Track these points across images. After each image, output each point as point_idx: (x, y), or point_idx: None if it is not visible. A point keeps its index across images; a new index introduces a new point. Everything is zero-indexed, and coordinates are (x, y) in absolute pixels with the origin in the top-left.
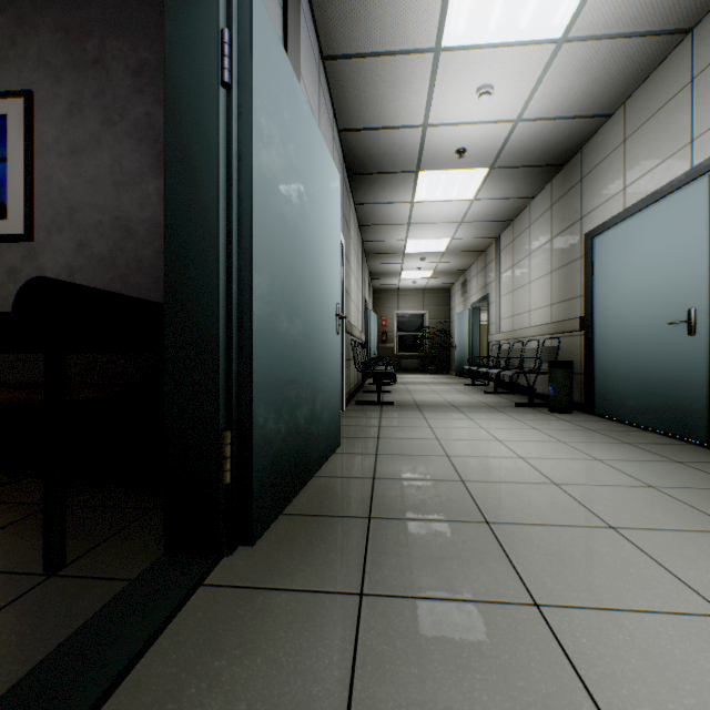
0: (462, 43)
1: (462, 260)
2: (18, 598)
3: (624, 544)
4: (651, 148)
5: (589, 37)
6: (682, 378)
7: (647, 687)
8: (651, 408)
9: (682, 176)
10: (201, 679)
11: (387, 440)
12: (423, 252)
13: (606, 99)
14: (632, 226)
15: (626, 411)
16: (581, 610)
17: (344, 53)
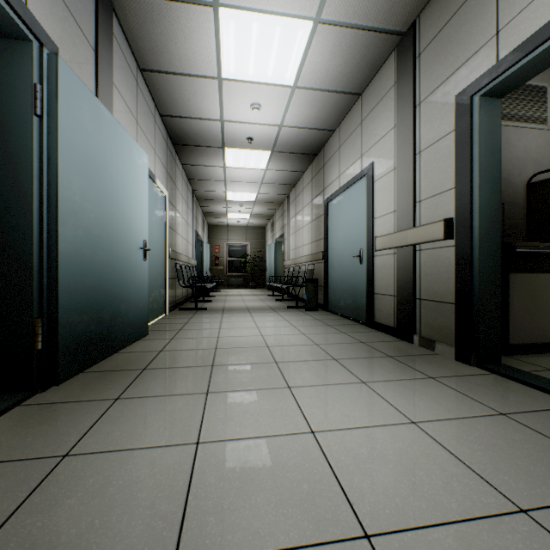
0: (235, 78)
1: (268, 208)
2: None
3: (274, 368)
4: (349, 155)
5: (309, 88)
6: (358, 288)
7: (230, 410)
8: (348, 305)
9: (358, 175)
10: (9, 435)
11: (185, 331)
12: (240, 201)
13: (329, 121)
14: (342, 199)
15: (340, 307)
16: (227, 392)
17: (156, 69)
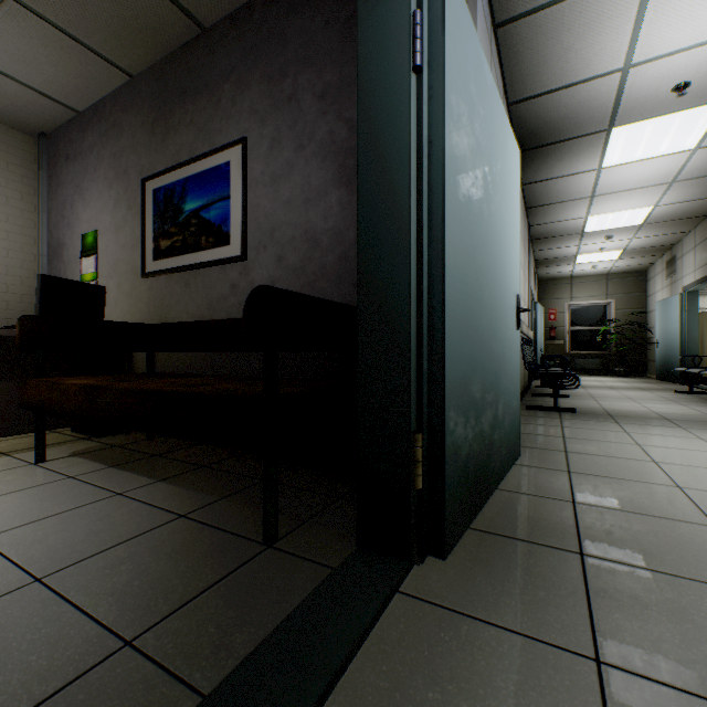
0: None
1: (668, 231)
2: (248, 561)
3: None
4: None
5: None
6: None
7: None
8: None
9: None
10: None
11: (579, 456)
12: (609, 228)
13: None
14: None
15: None
16: None
17: (520, 12)
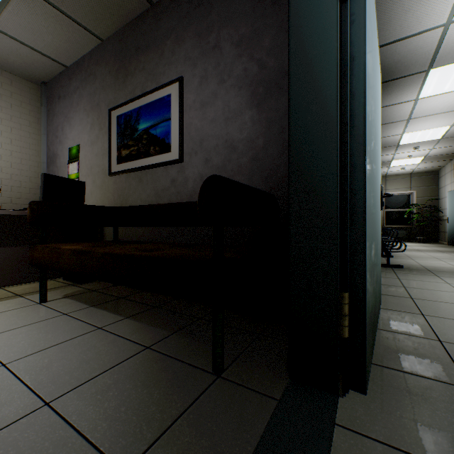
0: None
1: None
2: (205, 390)
3: None
4: None
5: None
6: None
7: None
8: None
9: None
10: None
11: (423, 302)
12: (417, 142)
13: None
14: None
15: None
16: None
17: None
